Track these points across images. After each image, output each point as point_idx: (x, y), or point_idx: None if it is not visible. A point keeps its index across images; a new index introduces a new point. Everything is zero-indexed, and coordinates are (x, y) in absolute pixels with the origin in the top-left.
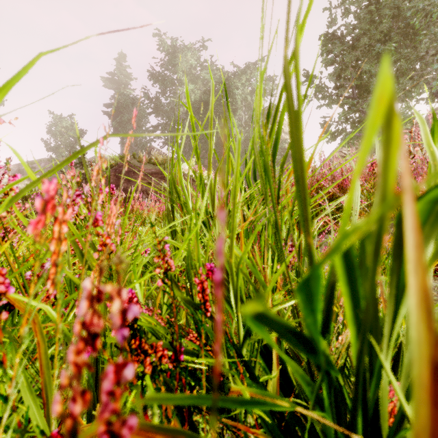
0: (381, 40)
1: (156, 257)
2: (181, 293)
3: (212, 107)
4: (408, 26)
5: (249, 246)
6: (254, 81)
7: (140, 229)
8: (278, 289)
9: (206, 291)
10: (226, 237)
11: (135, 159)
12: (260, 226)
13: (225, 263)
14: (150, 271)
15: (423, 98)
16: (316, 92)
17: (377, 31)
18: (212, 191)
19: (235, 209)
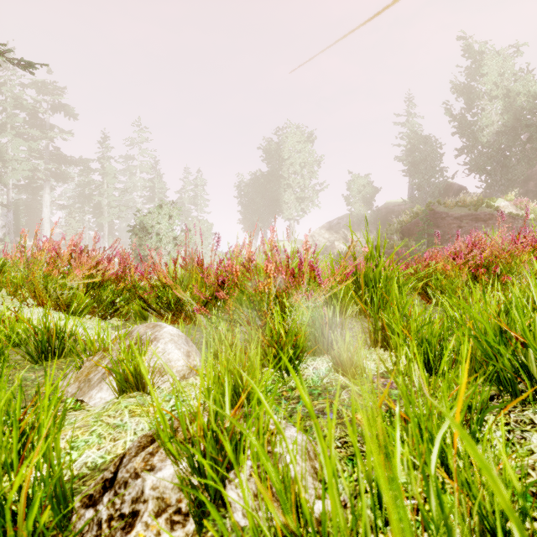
0: None
1: None
2: None
3: None
4: None
5: None
6: None
7: None
8: None
9: None
10: None
11: (440, 205)
12: None
13: None
14: None
15: None
16: None
17: None
18: None
19: None
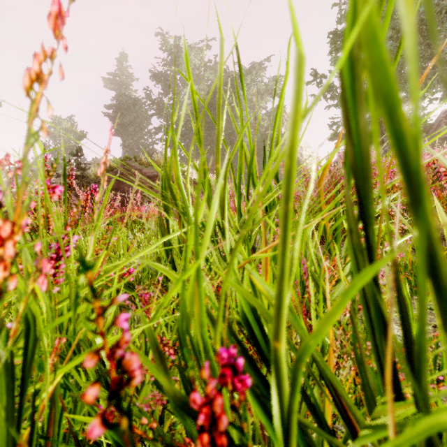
0: (393, 37)
1: (90, 353)
2: (169, 379)
3: (221, 72)
4: (421, 22)
5: (331, 323)
6: (260, 82)
7: (139, 236)
8: (330, 349)
9: (219, 423)
10: (244, 261)
11: (137, 162)
12: (369, 276)
13: (248, 312)
14: (135, 303)
15: (436, 98)
16: (325, 92)
17: (389, 27)
18: (221, 192)
19: (288, 225)
